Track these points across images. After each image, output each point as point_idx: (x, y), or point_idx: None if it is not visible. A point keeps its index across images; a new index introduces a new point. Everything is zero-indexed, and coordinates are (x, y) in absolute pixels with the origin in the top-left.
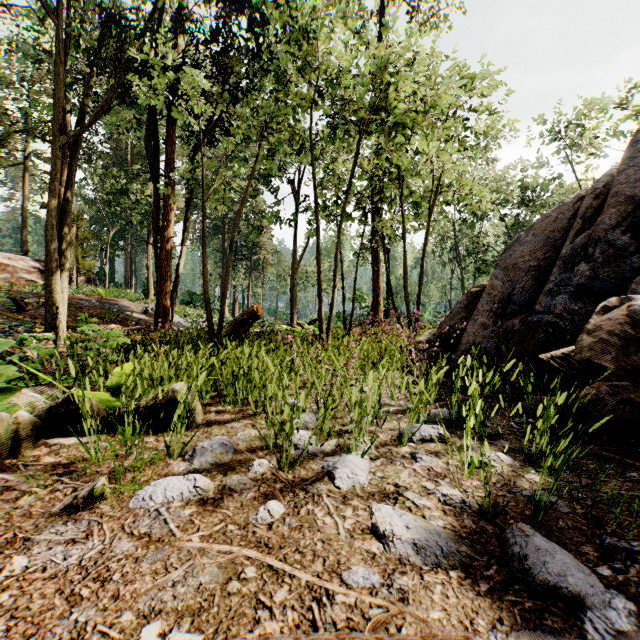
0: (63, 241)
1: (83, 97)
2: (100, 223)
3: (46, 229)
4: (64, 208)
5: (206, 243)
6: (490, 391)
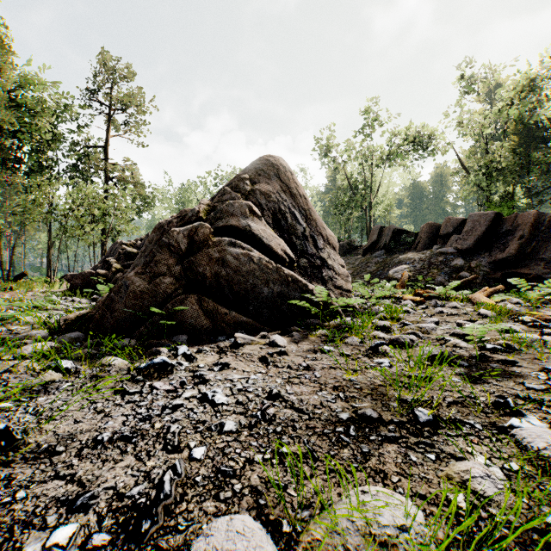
0: None
1: None
2: None
3: None
4: None
5: None
6: None
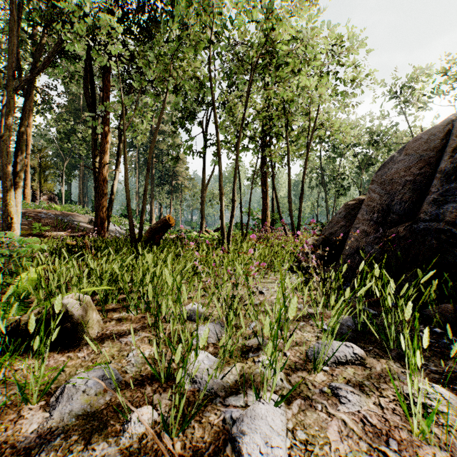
0: (18, 165)
1: (35, 52)
2: (60, 157)
3: (2, 155)
4: (19, 139)
5: (139, 172)
6: (381, 294)
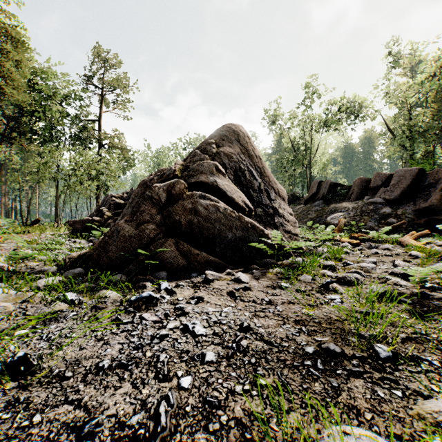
0: None
1: None
2: None
3: None
4: None
5: None
6: None
